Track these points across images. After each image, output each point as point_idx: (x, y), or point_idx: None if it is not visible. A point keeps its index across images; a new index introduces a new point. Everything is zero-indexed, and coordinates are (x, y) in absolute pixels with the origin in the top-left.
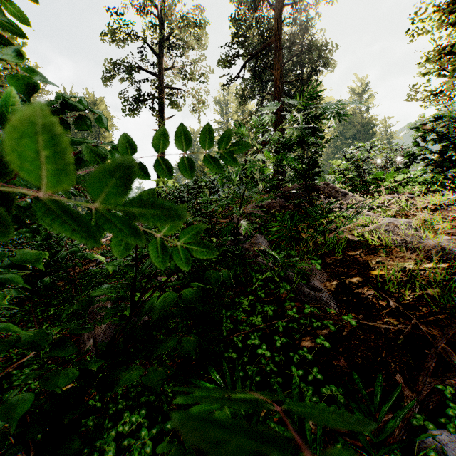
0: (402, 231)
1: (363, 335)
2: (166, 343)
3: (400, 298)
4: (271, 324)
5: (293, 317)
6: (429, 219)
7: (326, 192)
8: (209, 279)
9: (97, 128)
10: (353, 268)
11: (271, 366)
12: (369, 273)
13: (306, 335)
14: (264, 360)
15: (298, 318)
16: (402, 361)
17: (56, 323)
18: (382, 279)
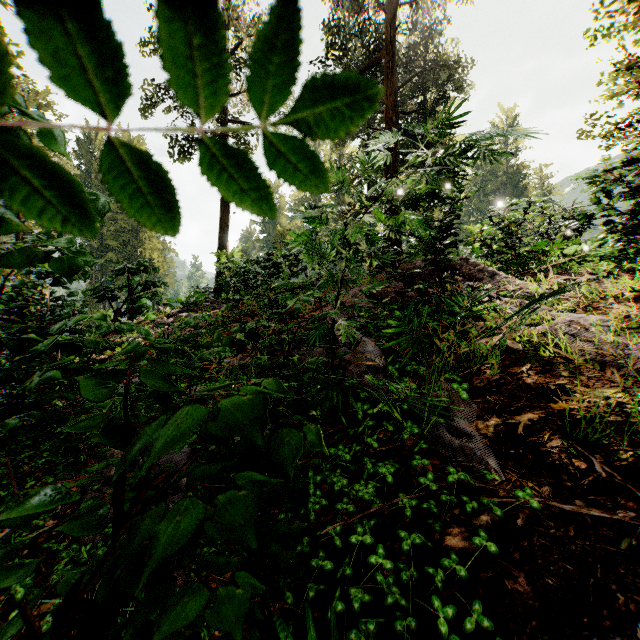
0: (594, 336)
1: (554, 529)
2: (184, 603)
3: (610, 457)
4: (389, 497)
5: (428, 487)
6: (632, 316)
7: (465, 272)
8: (279, 449)
9: None
10: (520, 397)
11: (395, 594)
12: (547, 407)
13: (452, 524)
14: (381, 577)
15: (436, 491)
16: (637, 589)
17: (48, 480)
18: (571, 418)
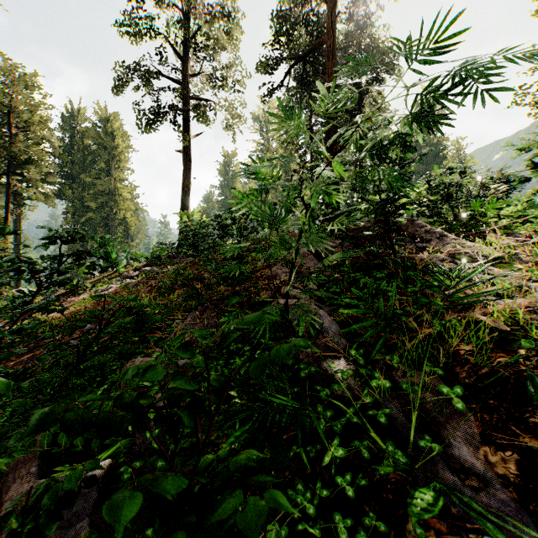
0: None
1: None
2: None
3: None
4: None
5: None
6: None
7: (411, 233)
8: None
9: (110, 150)
10: (531, 407)
11: None
12: None
13: None
14: None
15: None
16: None
17: None
18: None
